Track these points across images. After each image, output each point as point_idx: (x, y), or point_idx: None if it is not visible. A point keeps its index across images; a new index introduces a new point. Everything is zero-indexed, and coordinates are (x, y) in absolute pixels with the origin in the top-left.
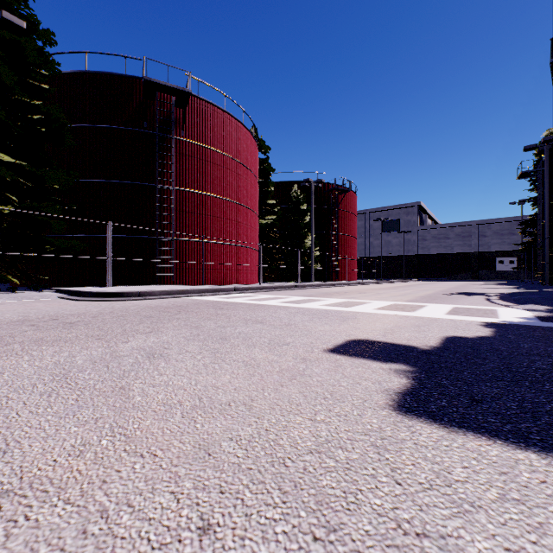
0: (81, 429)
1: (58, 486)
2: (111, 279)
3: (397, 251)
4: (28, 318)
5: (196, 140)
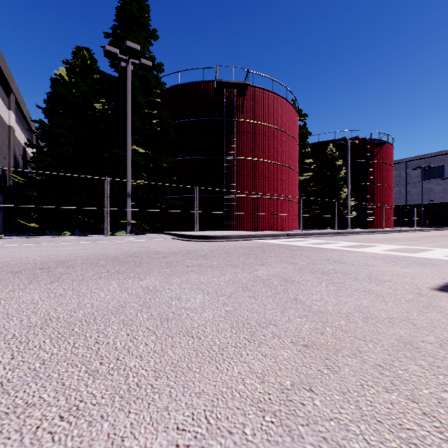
0: (303, 320)
1: (332, 348)
2: (197, 226)
3: (440, 198)
4: (174, 251)
5: (251, 119)
